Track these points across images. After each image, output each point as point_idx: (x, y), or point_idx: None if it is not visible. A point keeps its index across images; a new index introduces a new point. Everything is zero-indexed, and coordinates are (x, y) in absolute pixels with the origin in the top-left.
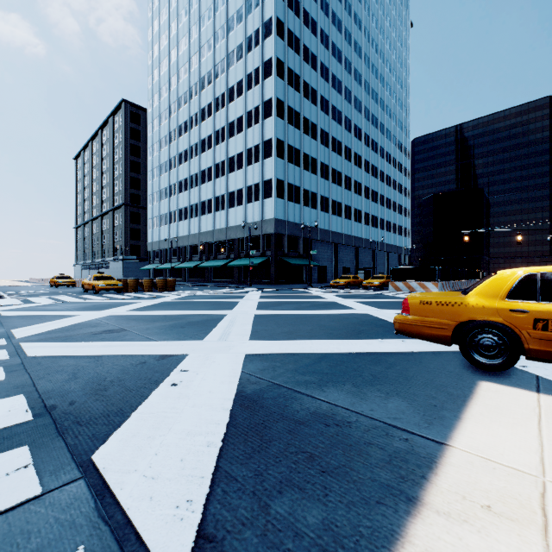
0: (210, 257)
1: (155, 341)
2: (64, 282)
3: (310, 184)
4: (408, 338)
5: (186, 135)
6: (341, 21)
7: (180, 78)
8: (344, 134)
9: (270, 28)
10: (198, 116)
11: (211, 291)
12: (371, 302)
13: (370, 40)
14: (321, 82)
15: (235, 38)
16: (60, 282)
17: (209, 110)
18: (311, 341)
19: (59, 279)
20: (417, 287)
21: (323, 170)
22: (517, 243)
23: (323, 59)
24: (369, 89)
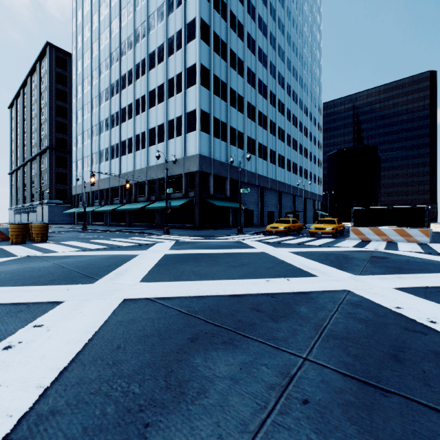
0: (130, 200)
1: None
2: None
3: (237, 122)
4: None
5: (107, 73)
6: None
7: (102, 14)
8: (269, 79)
9: None
10: (119, 51)
11: (100, 241)
12: None
13: None
14: (247, 18)
15: None
16: None
17: (129, 43)
18: None
19: None
20: (393, 235)
21: (250, 110)
22: None
23: None
24: (290, 42)
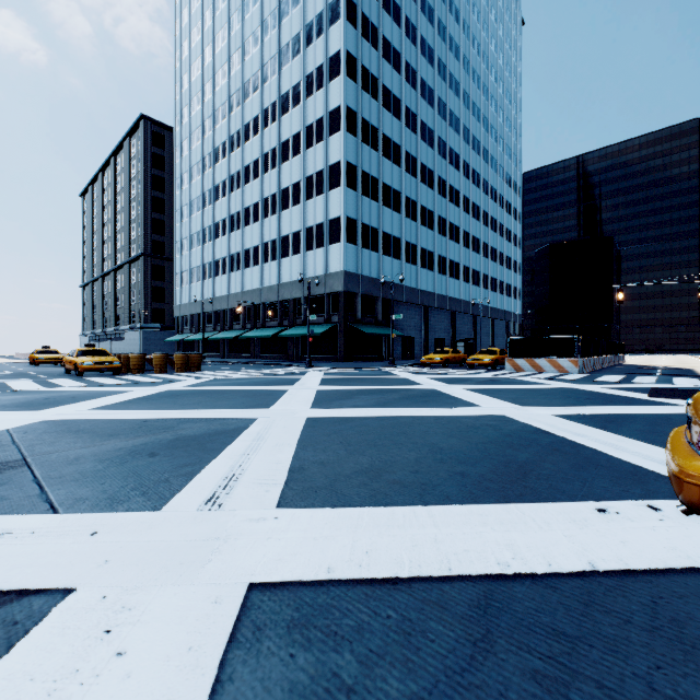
0: (256, 324)
1: (47, 508)
2: (47, 358)
3: (392, 225)
4: (649, 493)
5: (225, 161)
6: (432, 9)
7: (217, 84)
8: (437, 161)
9: (337, 11)
10: (241, 135)
11: (253, 371)
12: (493, 390)
13: (470, 37)
14: (406, 88)
15: (289, 27)
16: (42, 358)
17: (255, 126)
18: (431, 513)
19: (40, 354)
20: (546, 366)
21: (409, 207)
22: (699, 302)
23: (408, 58)
24: (469, 102)
